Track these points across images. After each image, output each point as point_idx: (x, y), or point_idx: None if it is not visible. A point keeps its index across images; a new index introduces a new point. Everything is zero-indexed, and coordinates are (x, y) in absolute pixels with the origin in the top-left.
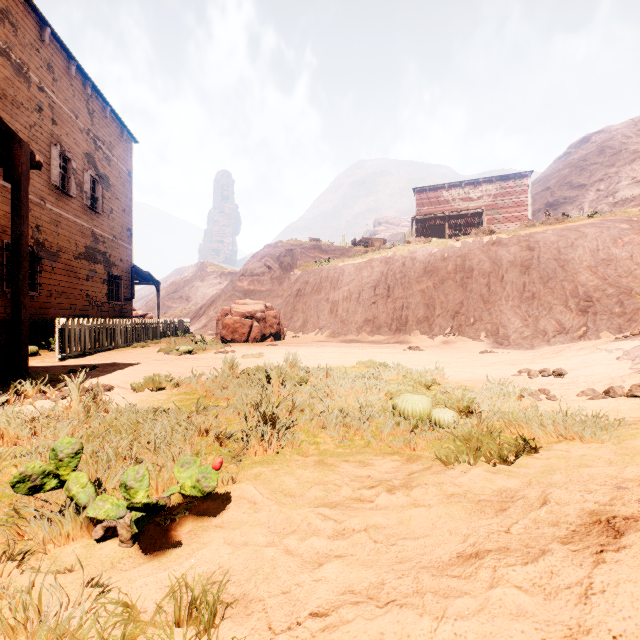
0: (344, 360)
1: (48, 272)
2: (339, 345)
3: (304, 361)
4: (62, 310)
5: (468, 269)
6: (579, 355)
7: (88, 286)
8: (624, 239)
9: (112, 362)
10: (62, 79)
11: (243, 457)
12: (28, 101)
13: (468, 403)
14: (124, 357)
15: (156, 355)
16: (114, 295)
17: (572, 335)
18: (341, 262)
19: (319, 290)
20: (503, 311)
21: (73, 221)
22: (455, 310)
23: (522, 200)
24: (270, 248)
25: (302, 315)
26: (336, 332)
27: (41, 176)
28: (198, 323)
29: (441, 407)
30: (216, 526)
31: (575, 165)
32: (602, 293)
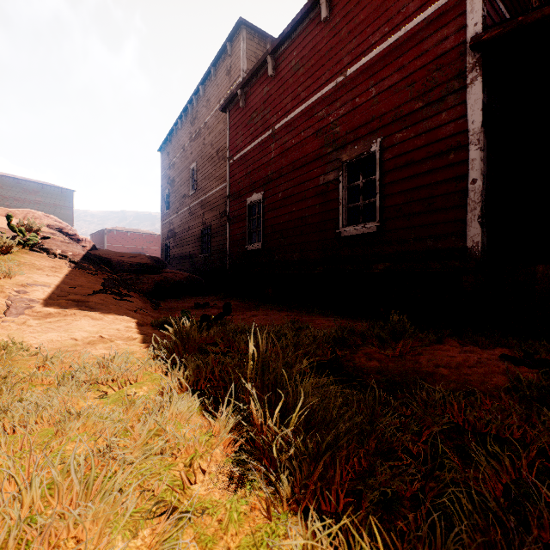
0: None
1: None
2: None
3: None
4: None
5: None
6: None
7: None
8: None
9: None
10: None
11: None
12: None
13: None
14: None
15: None
16: None
17: None
18: None
19: None
20: None
21: None
22: None
23: None
24: None
25: None
26: None
27: None
28: None
29: None
30: None
31: None
32: None
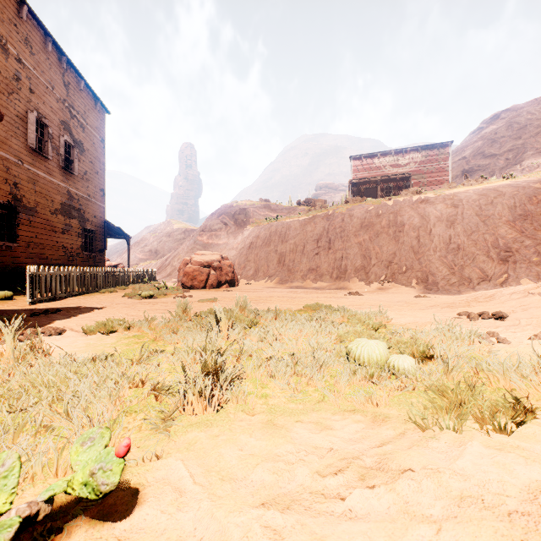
0: (291, 304)
1: (26, 225)
2: (286, 291)
3: (255, 305)
4: (39, 259)
5: (400, 224)
6: (513, 299)
7: (64, 238)
8: (538, 197)
9: (77, 306)
10: (39, 53)
11: (174, 421)
12: (6, 70)
13: (424, 348)
14: (90, 301)
15: (120, 299)
16: (88, 247)
17: (495, 281)
18: (288, 219)
19: (269, 243)
20: (432, 260)
21: (49, 180)
22: (389, 260)
23: (444, 166)
24: (226, 207)
25: (254, 265)
26: (284, 279)
27: (19, 139)
28: (164, 272)
29: (393, 351)
30: (119, 539)
31: (487, 138)
32: (520, 244)
